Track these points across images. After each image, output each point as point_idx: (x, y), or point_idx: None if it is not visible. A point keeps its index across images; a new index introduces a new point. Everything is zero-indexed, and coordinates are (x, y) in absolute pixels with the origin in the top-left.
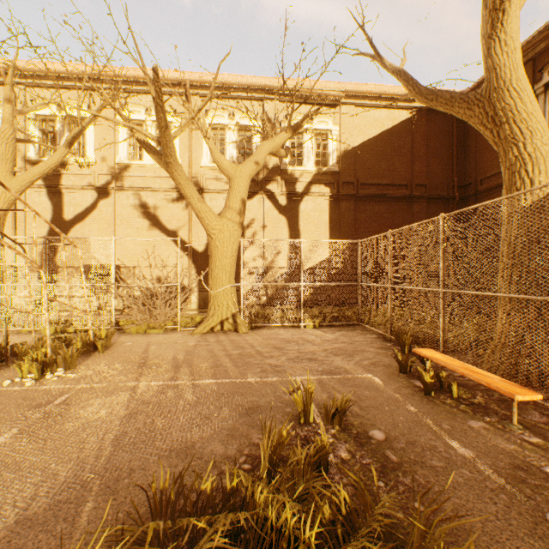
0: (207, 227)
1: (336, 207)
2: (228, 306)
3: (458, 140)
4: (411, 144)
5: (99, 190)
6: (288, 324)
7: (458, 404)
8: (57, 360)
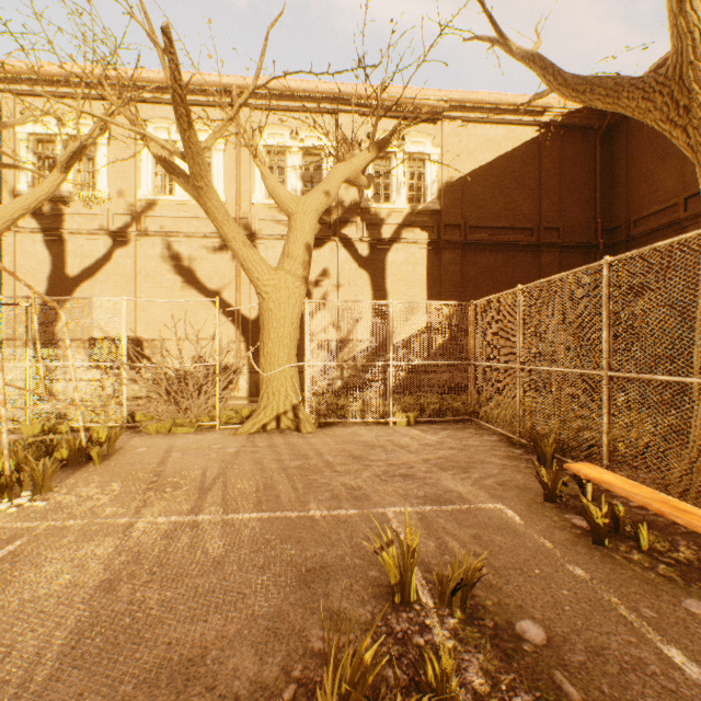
0: (256, 283)
1: (436, 258)
2: (287, 395)
3: (602, 167)
4: (538, 173)
5: (114, 235)
6: (371, 420)
7: (654, 563)
8: (22, 479)
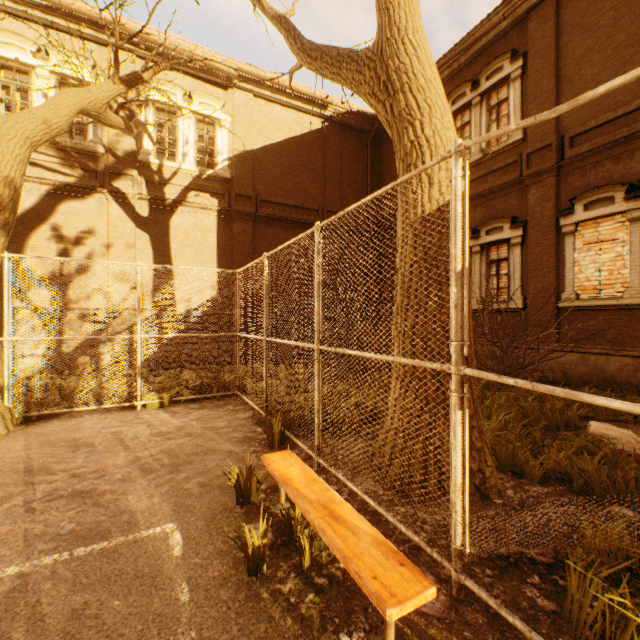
0: None
1: (228, 227)
2: None
3: (373, 167)
4: (323, 161)
5: None
6: (112, 406)
7: (304, 593)
8: None
